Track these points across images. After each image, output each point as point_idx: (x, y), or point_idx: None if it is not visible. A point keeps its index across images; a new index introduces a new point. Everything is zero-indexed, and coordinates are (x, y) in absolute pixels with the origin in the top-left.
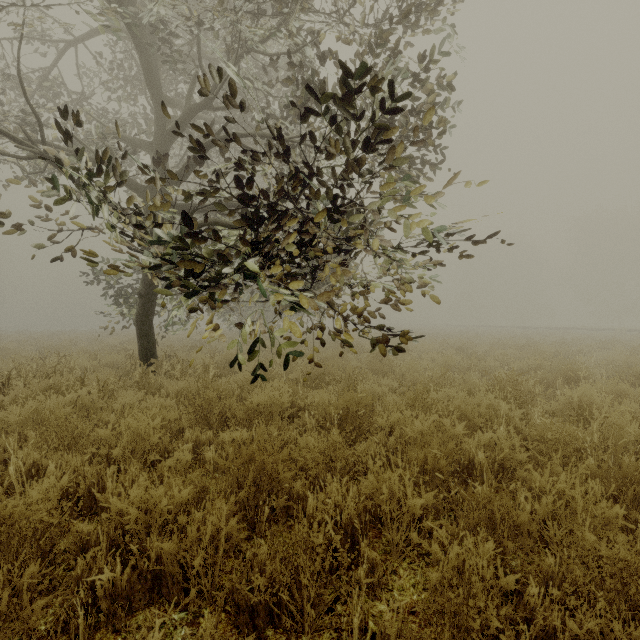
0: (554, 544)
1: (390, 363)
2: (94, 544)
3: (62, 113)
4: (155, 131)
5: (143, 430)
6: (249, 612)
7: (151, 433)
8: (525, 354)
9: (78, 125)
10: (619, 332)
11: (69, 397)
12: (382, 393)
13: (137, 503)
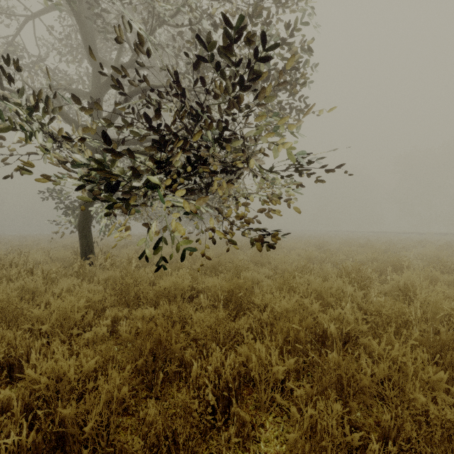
0: (389, 401)
1: (267, 257)
2: (13, 407)
3: (6, 60)
4: (92, 84)
5: (69, 310)
6: None
7: (75, 312)
8: (364, 250)
9: (19, 69)
10: (429, 235)
11: (17, 284)
12: (260, 279)
13: (49, 373)
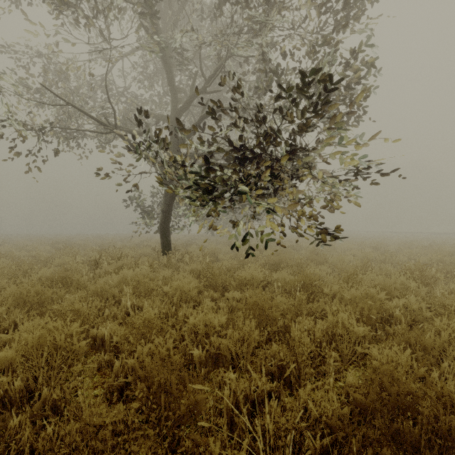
0: (449, 360)
1: (324, 256)
2: (179, 341)
3: (140, 111)
4: (171, 109)
5: (186, 288)
6: (270, 376)
7: (191, 290)
8: (428, 252)
9: (149, 117)
10: None
11: (136, 270)
12: (322, 275)
13: (202, 321)
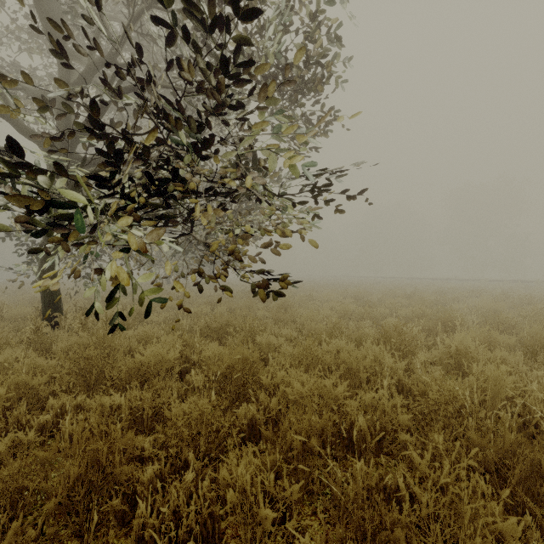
0: None
1: (292, 312)
2: None
3: None
4: None
5: None
6: None
7: None
8: (411, 302)
9: None
10: (483, 282)
11: None
12: (278, 344)
13: None
